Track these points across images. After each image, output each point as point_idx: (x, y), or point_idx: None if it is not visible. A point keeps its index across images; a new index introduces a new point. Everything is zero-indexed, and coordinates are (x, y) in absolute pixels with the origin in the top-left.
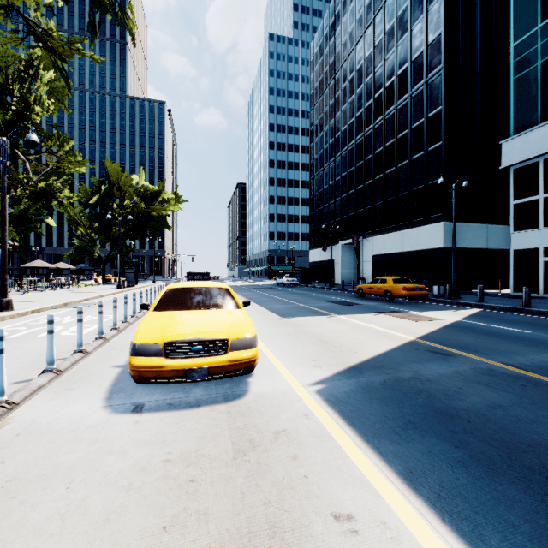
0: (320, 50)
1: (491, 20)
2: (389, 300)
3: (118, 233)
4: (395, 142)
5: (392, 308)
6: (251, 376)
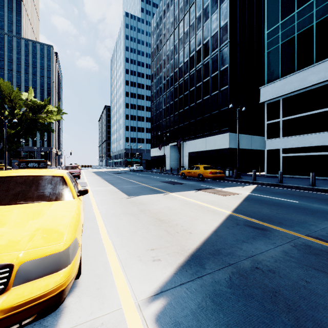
0: (157, 25)
1: (253, 19)
2: (201, 180)
3: (9, 133)
4: (202, 84)
5: (205, 186)
6: (72, 291)
